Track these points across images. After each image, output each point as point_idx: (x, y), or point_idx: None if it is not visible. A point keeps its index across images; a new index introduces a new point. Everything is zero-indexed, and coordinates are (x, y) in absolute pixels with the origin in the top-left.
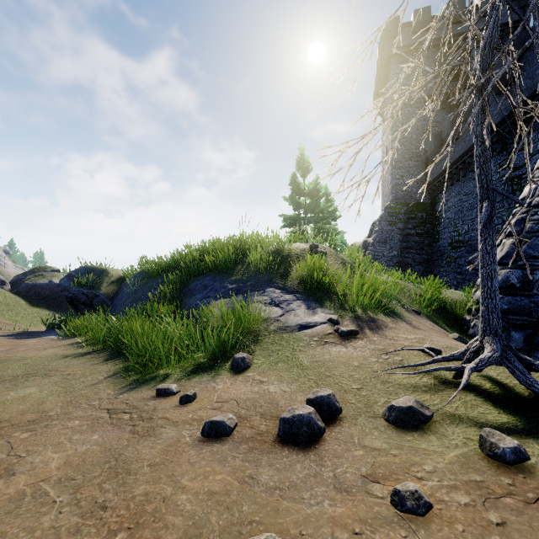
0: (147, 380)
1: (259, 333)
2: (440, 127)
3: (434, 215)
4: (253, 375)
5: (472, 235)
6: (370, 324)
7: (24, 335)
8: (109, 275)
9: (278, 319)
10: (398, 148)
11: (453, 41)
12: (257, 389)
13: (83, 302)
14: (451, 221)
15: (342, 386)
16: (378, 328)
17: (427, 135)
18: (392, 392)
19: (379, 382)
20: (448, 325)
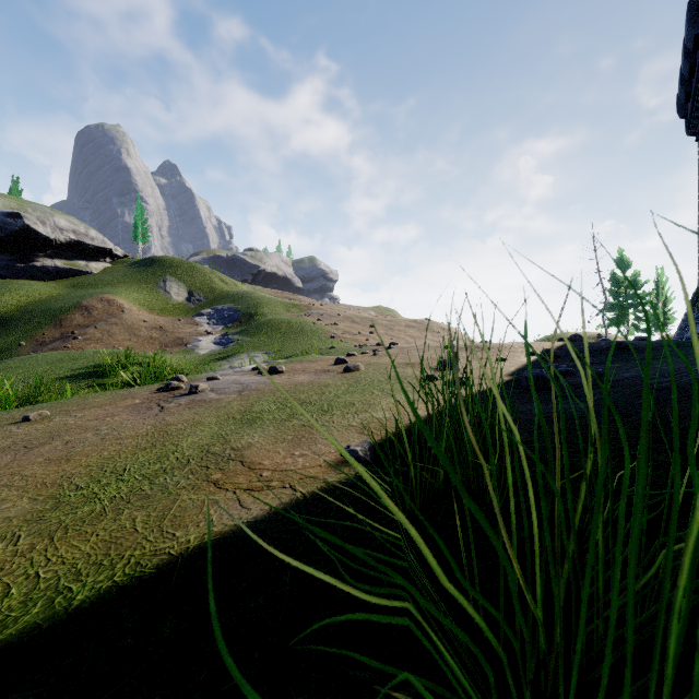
0: None
1: None
2: None
3: None
4: None
5: None
6: None
7: None
8: None
9: None
10: None
11: None
12: None
13: None
14: None
15: None
16: None
17: None
18: None
19: None
20: None
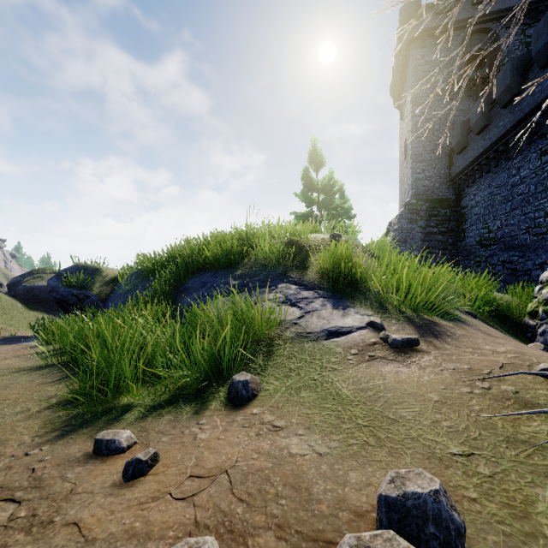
0: (97, 415)
1: (270, 341)
2: (466, 116)
3: (459, 211)
4: (262, 412)
5: (506, 231)
6: (429, 330)
7: (4, 341)
8: (102, 275)
9: (296, 322)
10: (419, 140)
11: (480, 22)
12: (268, 446)
13: (73, 304)
14: (480, 216)
15: (428, 446)
16: (443, 335)
17: (451, 125)
18: (547, 469)
19: (501, 441)
20: (508, 331)
